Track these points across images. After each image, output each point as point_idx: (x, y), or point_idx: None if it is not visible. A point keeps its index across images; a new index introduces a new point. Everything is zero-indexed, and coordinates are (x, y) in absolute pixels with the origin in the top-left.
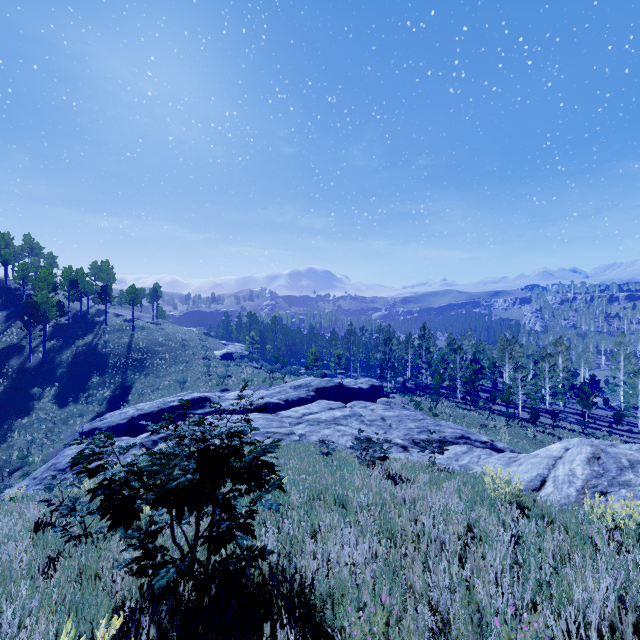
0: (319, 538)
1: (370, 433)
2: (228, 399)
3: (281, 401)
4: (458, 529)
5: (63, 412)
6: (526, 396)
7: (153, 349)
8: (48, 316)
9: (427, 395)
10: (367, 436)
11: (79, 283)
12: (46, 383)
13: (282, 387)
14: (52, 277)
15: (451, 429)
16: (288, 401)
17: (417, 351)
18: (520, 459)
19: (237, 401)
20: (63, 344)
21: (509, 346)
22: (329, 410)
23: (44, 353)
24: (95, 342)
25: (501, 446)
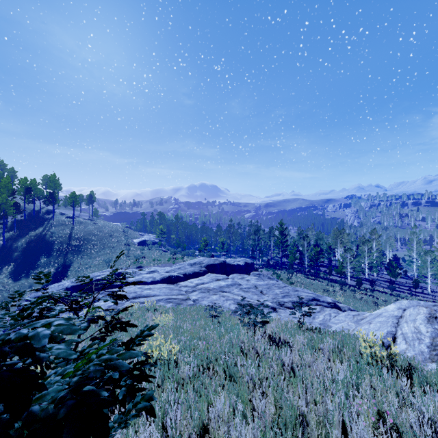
0: (209, 429)
1: (247, 298)
2: (141, 273)
3: (181, 274)
4: (371, 419)
5: (16, 285)
6: (353, 269)
7: (88, 238)
8: (7, 213)
9: (284, 269)
10: (245, 300)
11: (32, 190)
12: (4, 263)
13: (182, 264)
14: (11, 185)
15: (305, 294)
16: (186, 274)
17: (277, 239)
18: (366, 317)
19: (148, 275)
20: (19, 234)
21: (340, 235)
22: (216, 281)
23: (3, 241)
24: (44, 233)
25: (341, 305)
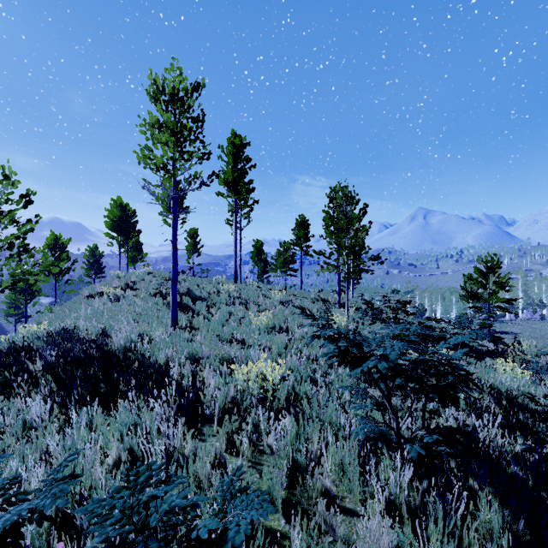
0: None
1: None
2: None
3: None
4: None
5: None
6: None
7: None
8: None
9: None
10: None
11: None
12: None
13: None
14: None
15: None
16: None
17: None
18: None
19: None
20: None
21: None
22: None
23: None
24: None
25: None
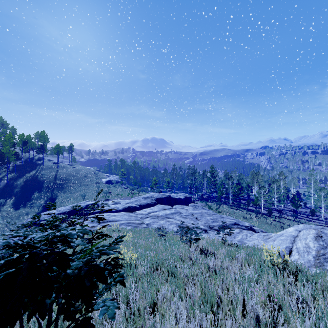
0: (157, 306)
1: (186, 222)
2: (108, 204)
3: (137, 205)
4: (262, 299)
5: (17, 212)
6: (265, 202)
7: (68, 178)
8: (9, 160)
9: (214, 202)
10: (184, 224)
11: (28, 143)
12: (8, 197)
13: (138, 198)
14: (12, 139)
15: (229, 220)
16: (141, 205)
17: (209, 179)
18: (272, 237)
19: (113, 205)
20: (18, 175)
21: (256, 176)
22: (163, 210)
23: (7, 180)
24: (36, 174)
25: (255, 228)
